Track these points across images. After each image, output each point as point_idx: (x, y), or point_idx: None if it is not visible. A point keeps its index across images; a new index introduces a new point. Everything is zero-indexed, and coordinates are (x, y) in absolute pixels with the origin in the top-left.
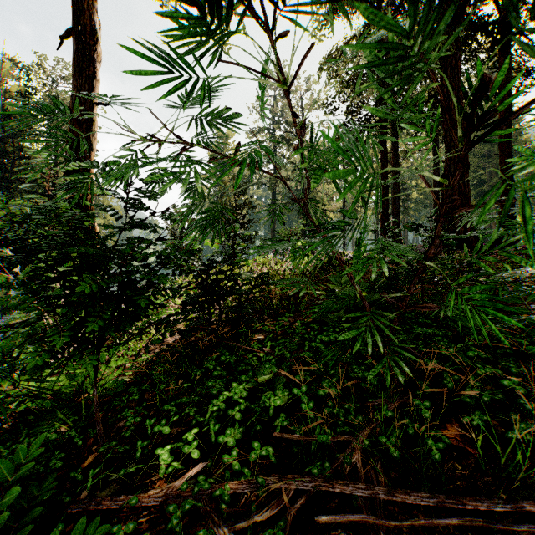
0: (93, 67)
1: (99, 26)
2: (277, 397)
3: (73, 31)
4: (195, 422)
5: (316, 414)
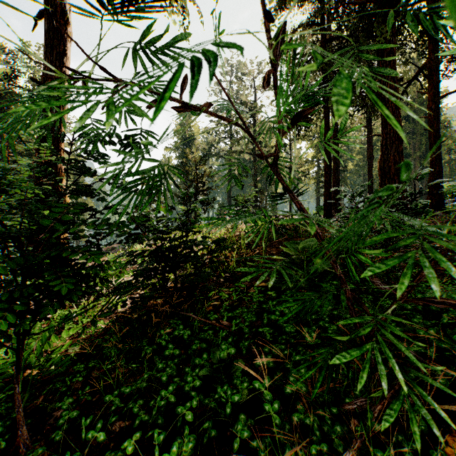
0: (63, 45)
1: (70, 8)
2: (234, 391)
3: (45, 11)
4: (138, 422)
5: (282, 418)
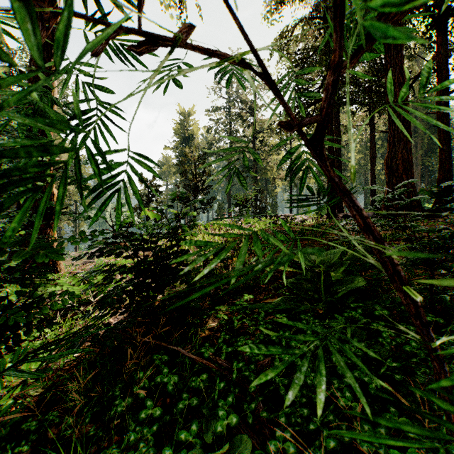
0: (51, 34)
1: None
2: None
3: None
4: None
5: None
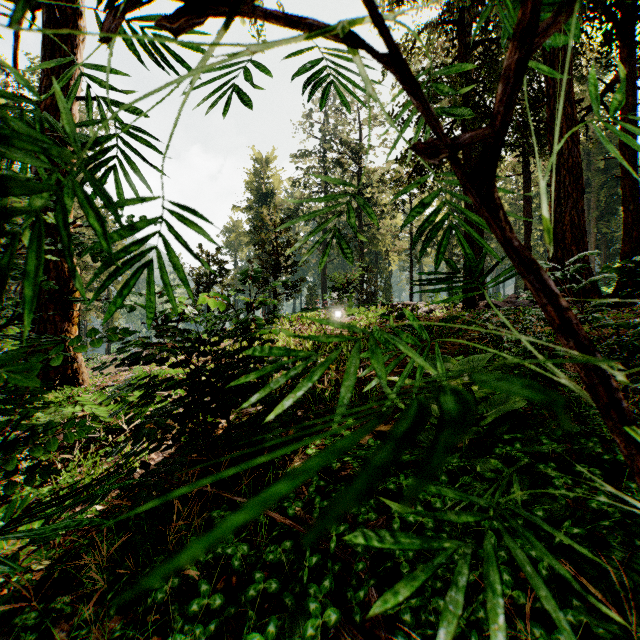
0: (70, 45)
1: None
2: None
3: None
4: None
5: None
